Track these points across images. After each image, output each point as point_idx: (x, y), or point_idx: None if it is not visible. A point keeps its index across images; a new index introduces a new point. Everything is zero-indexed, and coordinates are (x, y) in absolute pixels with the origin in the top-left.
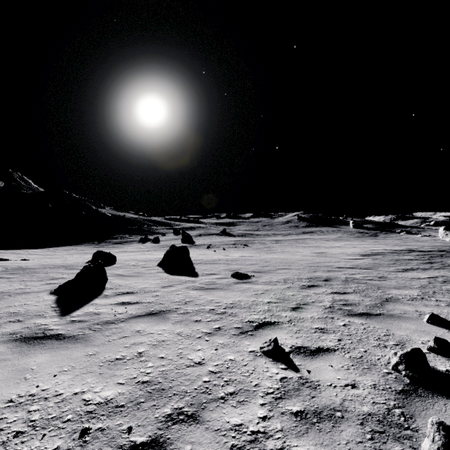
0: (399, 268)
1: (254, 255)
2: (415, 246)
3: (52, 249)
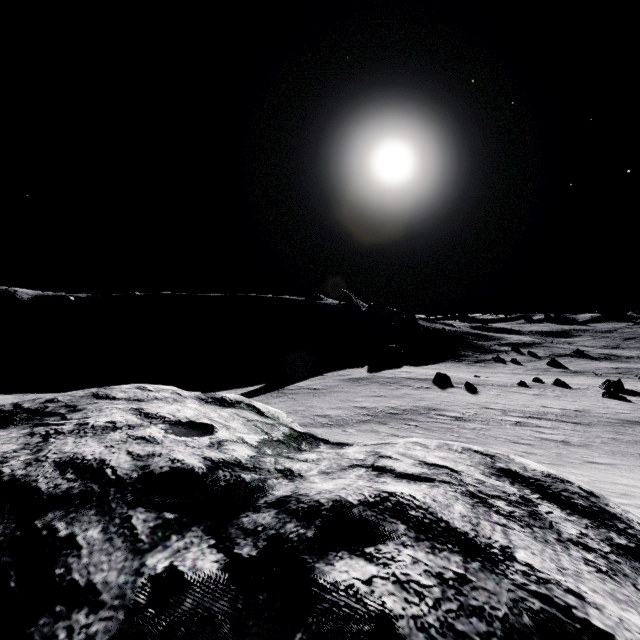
0: None
1: None
2: None
3: (441, 365)
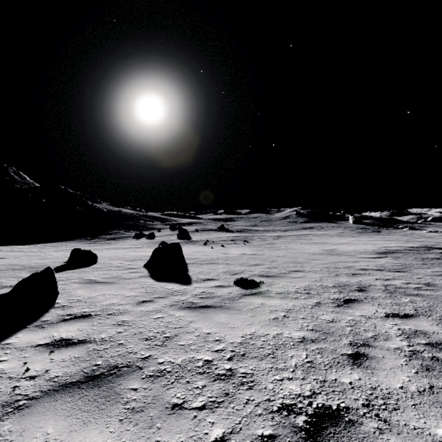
0: (438, 271)
1: (256, 253)
2: (429, 242)
3: (40, 245)
